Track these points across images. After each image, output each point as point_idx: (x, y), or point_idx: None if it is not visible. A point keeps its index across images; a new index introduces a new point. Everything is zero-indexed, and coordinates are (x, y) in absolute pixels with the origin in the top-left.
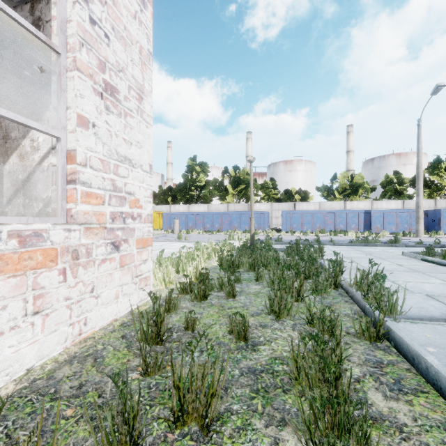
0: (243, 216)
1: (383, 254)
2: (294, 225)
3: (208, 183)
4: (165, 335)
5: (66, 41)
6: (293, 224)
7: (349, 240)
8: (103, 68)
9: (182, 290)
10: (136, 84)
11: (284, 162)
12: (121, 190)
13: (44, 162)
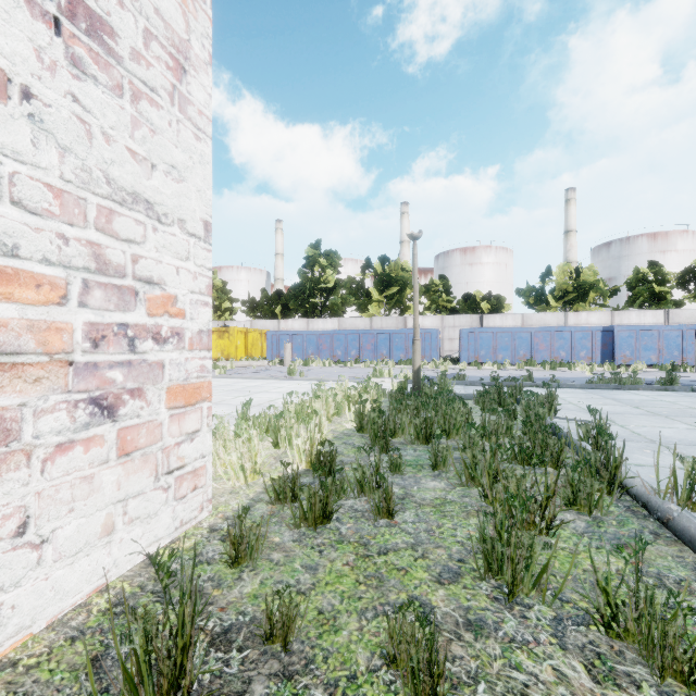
0: (396, 337)
1: (661, 407)
2: (481, 352)
3: (340, 285)
4: (194, 691)
5: None
6: (479, 351)
7: (580, 377)
8: None
9: (278, 496)
10: (167, 33)
11: (462, 249)
12: (123, 272)
13: None
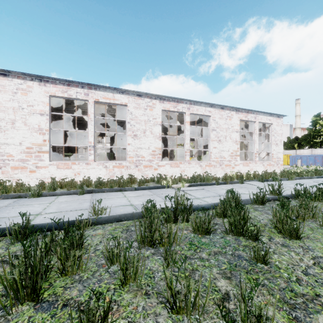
0: None
1: None
2: None
3: None
4: None
5: (271, 141)
6: None
7: None
8: (275, 142)
9: None
10: (280, 140)
11: None
12: (278, 157)
13: (262, 152)
